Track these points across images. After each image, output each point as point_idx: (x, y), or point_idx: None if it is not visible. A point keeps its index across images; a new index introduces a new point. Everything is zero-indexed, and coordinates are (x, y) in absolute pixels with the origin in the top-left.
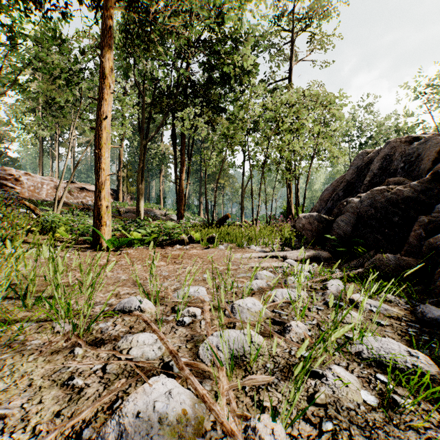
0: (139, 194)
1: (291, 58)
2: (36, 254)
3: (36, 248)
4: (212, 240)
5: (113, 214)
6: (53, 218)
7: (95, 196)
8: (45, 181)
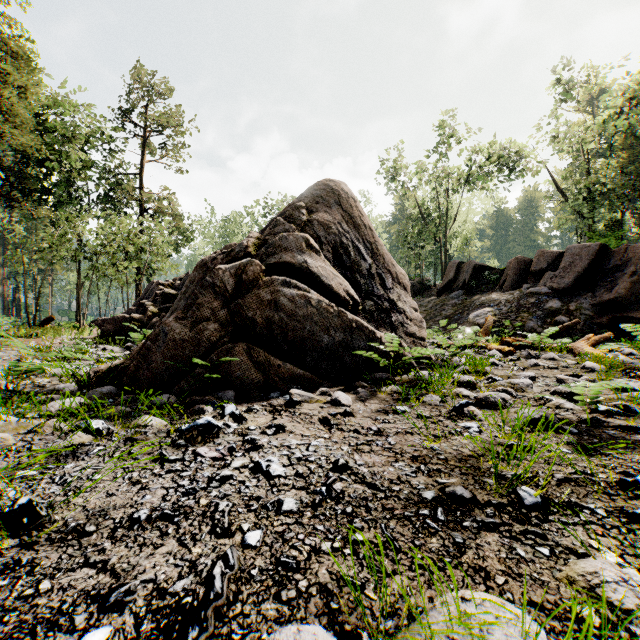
0: None
1: (142, 154)
2: None
3: None
4: (37, 335)
5: None
6: None
7: None
8: None
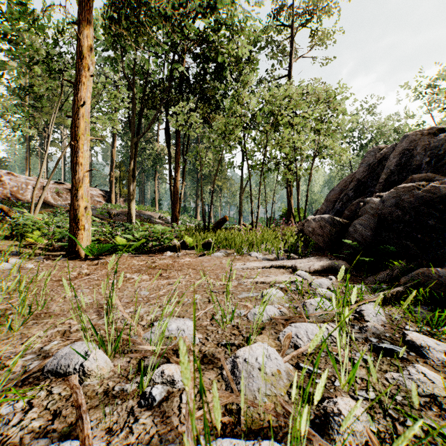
0: (131, 196)
1: (291, 54)
2: None
3: None
4: (208, 246)
5: (103, 216)
6: (26, 221)
7: (72, 196)
8: (31, 181)
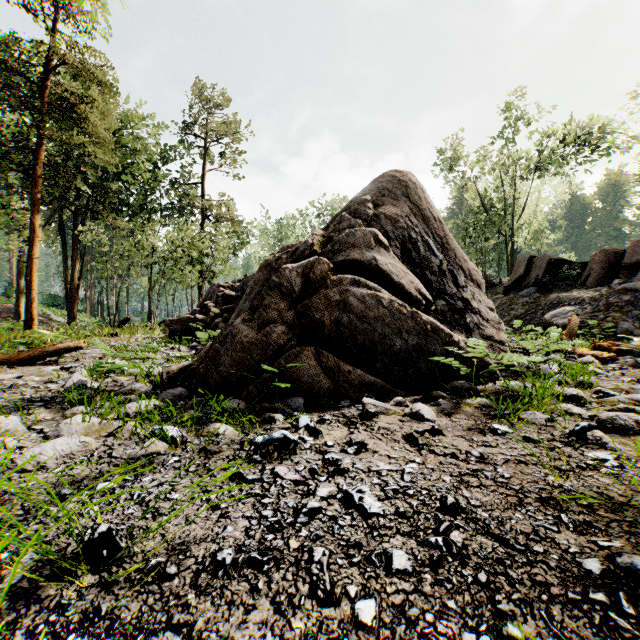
0: (21, 294)
1: (204, 164)
2: None
3: None
4: (116, 334)
5: None
6: None
7: (29, 307)
8: None
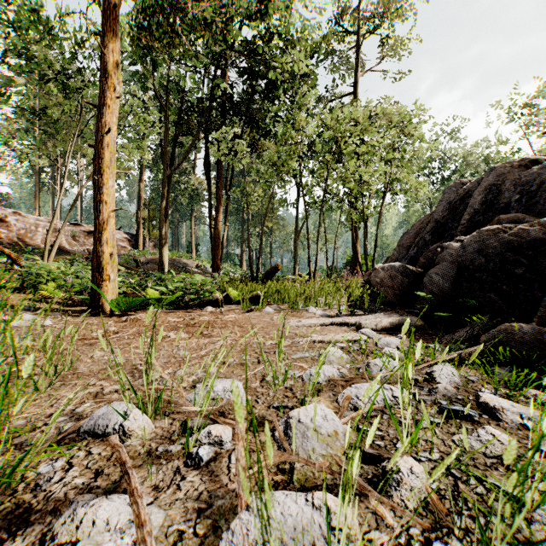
0: (163, 240)
1: (358, 68)
2: (3, 321)
3: (7, 312)
4: (257, 300)
5: (128, 265)
6: (39, 270)
7: (95, 240)
8: (41, 222)
